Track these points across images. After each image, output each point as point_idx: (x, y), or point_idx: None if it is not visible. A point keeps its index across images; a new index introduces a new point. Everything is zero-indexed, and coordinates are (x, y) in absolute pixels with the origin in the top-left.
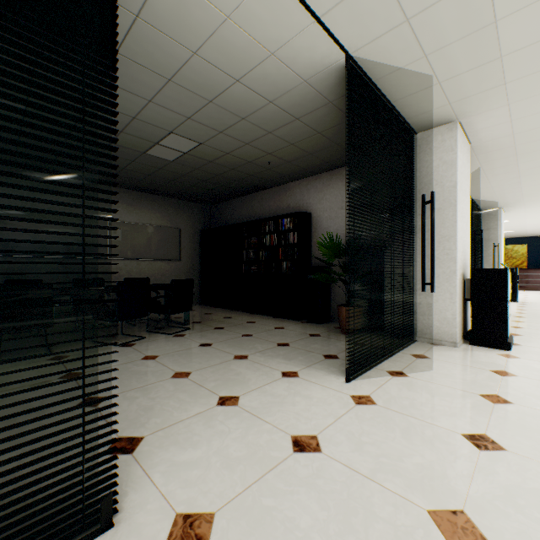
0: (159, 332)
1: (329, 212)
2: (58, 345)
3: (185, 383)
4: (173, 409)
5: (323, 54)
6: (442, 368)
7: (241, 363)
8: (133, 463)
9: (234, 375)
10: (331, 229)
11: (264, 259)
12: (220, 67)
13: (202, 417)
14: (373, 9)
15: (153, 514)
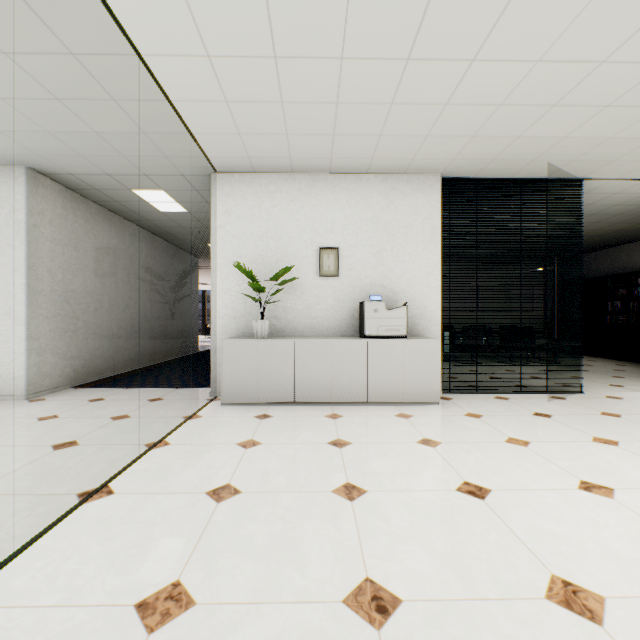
0: (536, 362)
1: None
2: (478, 361)
3: (582, 379)
4: (583, 383)
5: None
6: None
7: (619, 378)
8: (577, 388)
9: (616, 381)
10: None
11: (634, 310)
12: (604, 204)
13: (602, 386)
14: None
15: (596, 394)
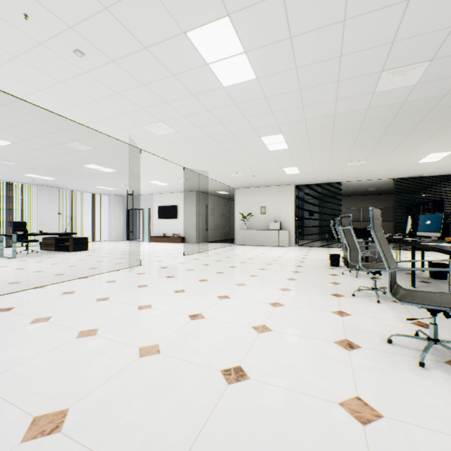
0: None
1: (448, 199)
2: None
3: None
4: None
5: (387, 179)
6: (429, 252)
7: None
8: None
9: None
10: (448, 207)
11: None
12: (368, 183)
13: None
14: (387, 177)
15: None
